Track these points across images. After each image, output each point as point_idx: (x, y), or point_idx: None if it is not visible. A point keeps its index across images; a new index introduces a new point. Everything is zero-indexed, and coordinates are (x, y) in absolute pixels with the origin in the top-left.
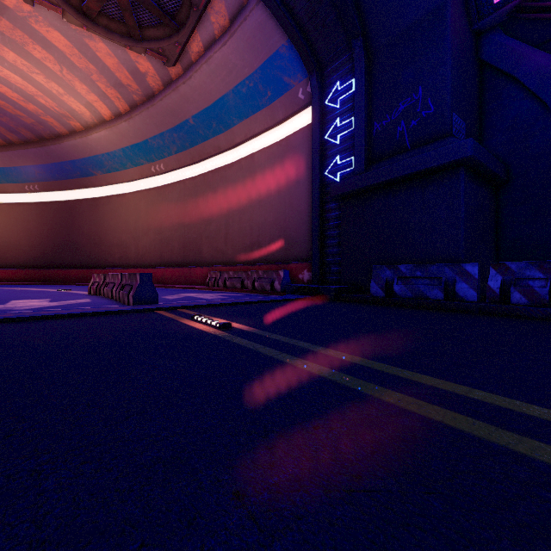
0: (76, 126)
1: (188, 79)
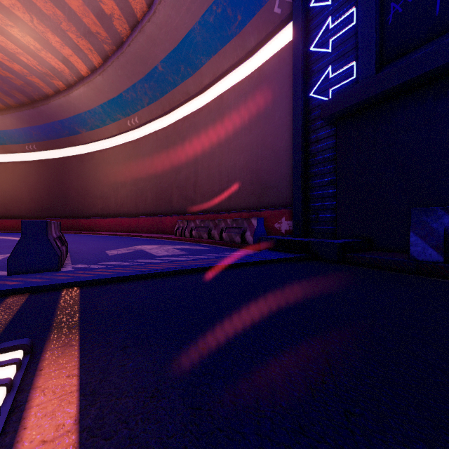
0: (59, 86)
1: (152, 15)
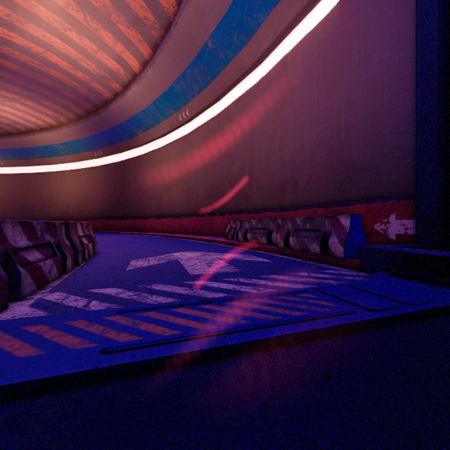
0: (116, 88)
1: None
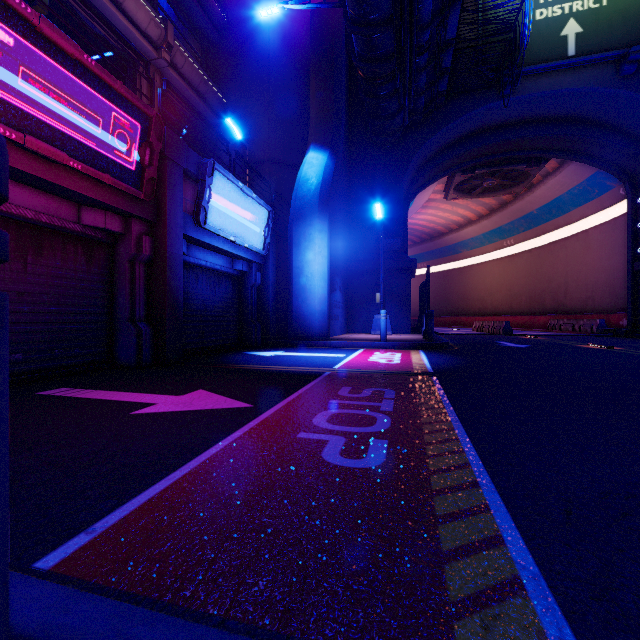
0: (453, 227)
1: (531, 194)
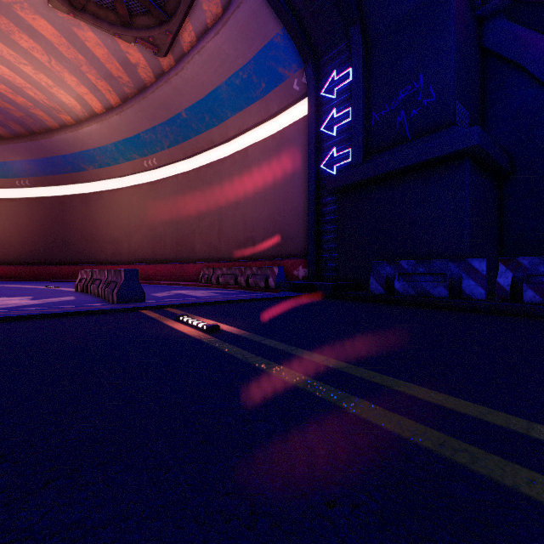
0: (66, 120)
1: (180, 70)
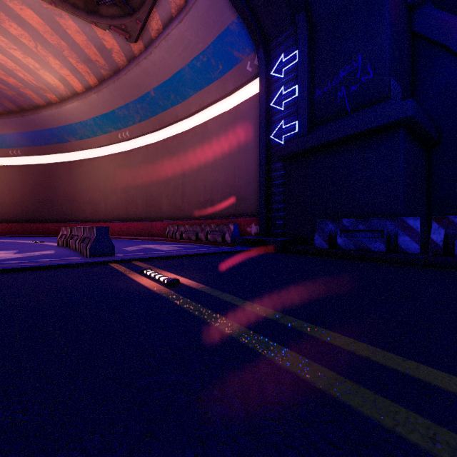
0: (52, 98)
1: (148, 55)
